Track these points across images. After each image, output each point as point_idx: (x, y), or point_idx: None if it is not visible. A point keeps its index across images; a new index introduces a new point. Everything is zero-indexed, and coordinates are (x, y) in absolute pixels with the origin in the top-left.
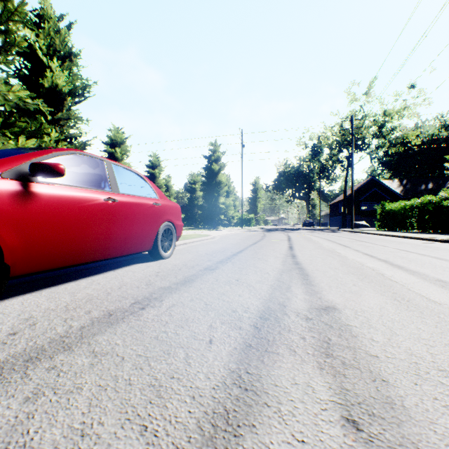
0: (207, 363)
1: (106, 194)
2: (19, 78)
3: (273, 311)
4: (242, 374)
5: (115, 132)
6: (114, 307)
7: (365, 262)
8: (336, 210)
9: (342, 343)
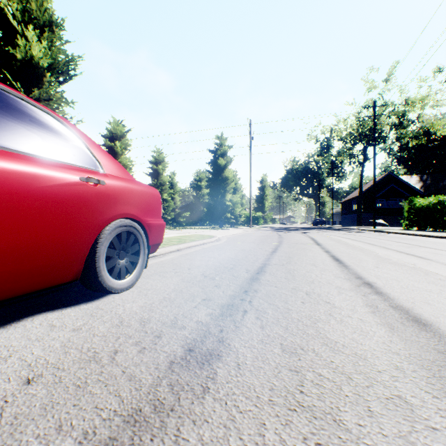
0: None
1: None
2: None
3: None
4: None
5: (114, 124)
6: None
7: None
8: (349, 208)
9: None
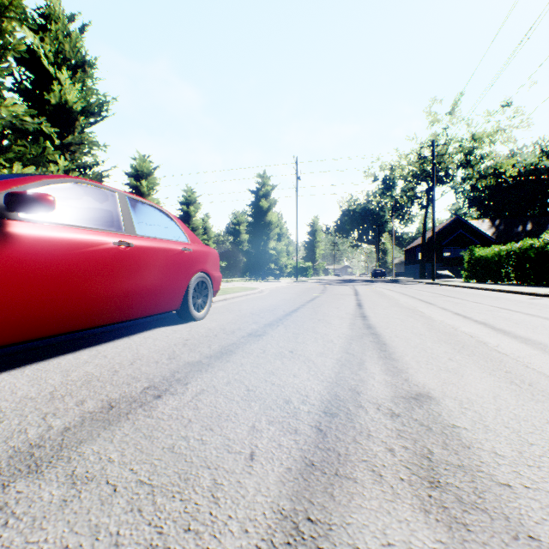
0: (244, 498)
1: (118, 236)
2: (19, 93)
3: (342, 402)
4: (300, 523)
5: (140, 161)
6: (119, 394)
7: (458, 324)
8: (412, 257)
9: (450, 460)
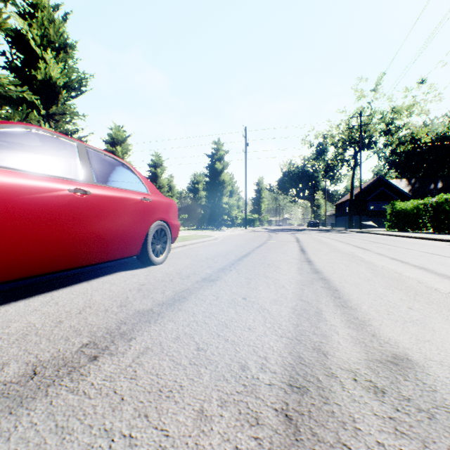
0: None
1: (74, 184)
2: (10, 70)
3: (309, 369)
4: None
5: (116, 130)
6: (50, 355)
7: (399, 269)
8: (342, 210)
9: None
